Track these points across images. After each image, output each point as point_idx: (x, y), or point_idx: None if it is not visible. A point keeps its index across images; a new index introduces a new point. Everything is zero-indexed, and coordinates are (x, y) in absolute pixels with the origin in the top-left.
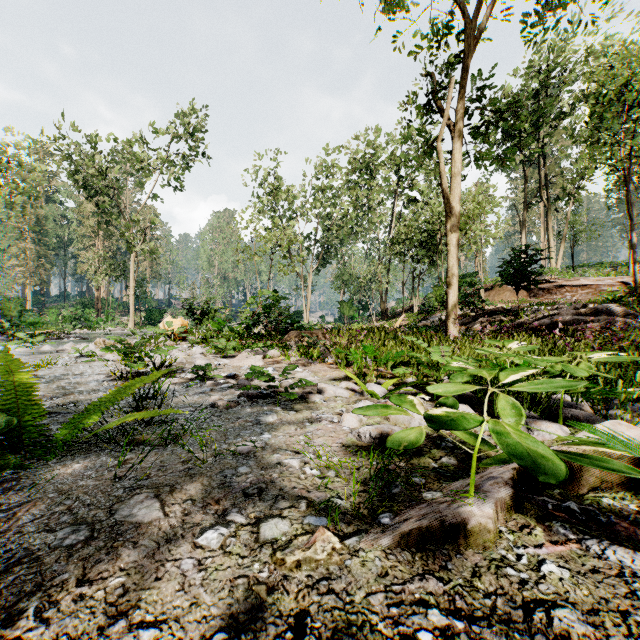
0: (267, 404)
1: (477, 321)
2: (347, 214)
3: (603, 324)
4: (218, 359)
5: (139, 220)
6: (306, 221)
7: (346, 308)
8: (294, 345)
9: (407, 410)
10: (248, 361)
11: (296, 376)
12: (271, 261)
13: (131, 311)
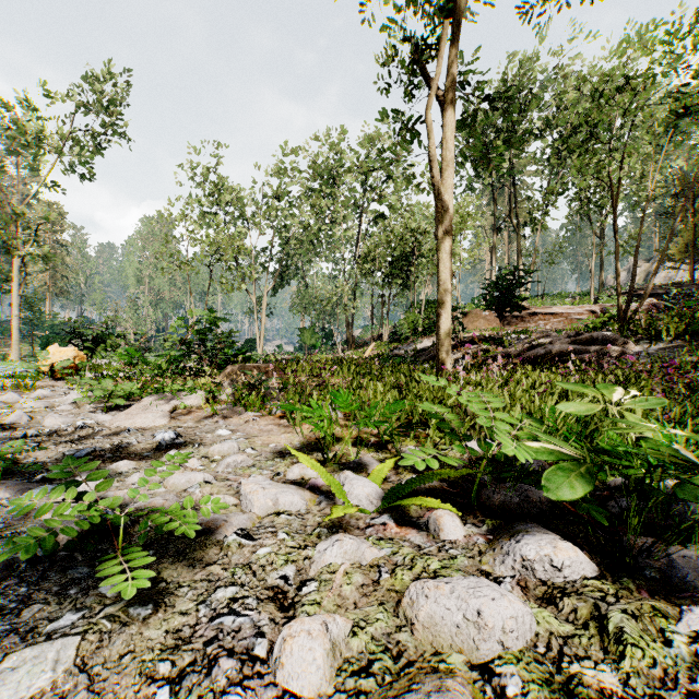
0: (94, 565)
1: (457, 351)
2: (308, 226)
3: (601, 354)
4: (90, 415)
5: (25, 214)
6: (260, 232)
7: (307, 336)
8: (230, 386)
9: (461, 597)
10: (142, 417)
11: (212, 451)
12: (209, 273)
13: (15, 337)
